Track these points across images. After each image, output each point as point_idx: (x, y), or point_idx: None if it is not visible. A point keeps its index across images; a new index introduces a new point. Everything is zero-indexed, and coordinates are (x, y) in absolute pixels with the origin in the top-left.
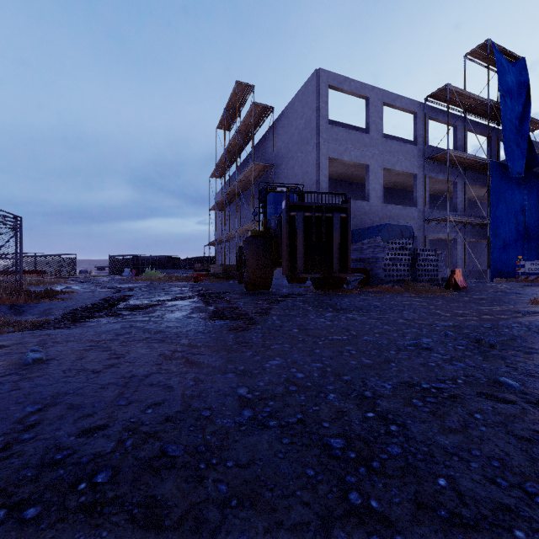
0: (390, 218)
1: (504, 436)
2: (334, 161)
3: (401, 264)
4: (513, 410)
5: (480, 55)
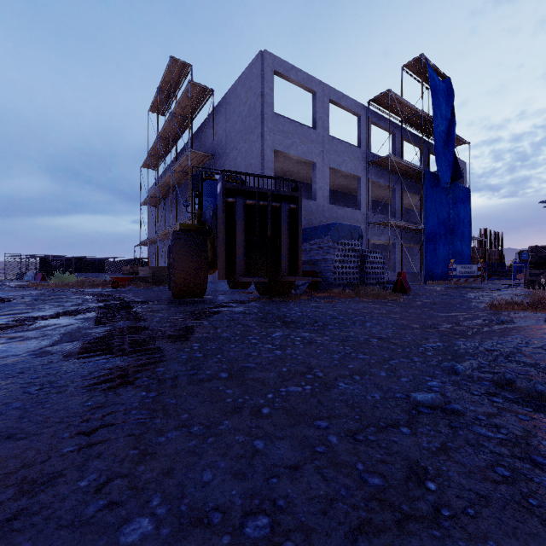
0: (336, 220)
1: None
2: (280, 155)
3: (350, 267)
4: None
5: (415, 68)
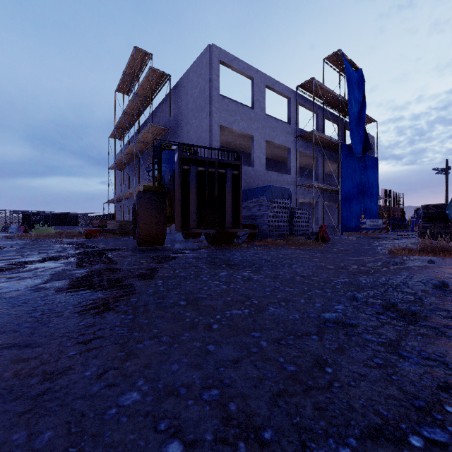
0: (270, 182)
1: None
2: (225, 130)
3: (281, 221)
4: None
5: (334, 61)
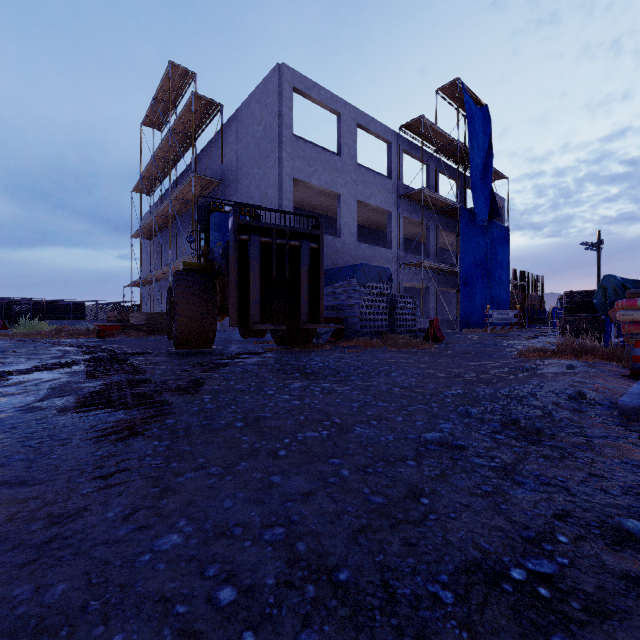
0: (364, 259)
1: None
2: (301, 185)
3: (378, 313)
4: None
5: (450, 93)
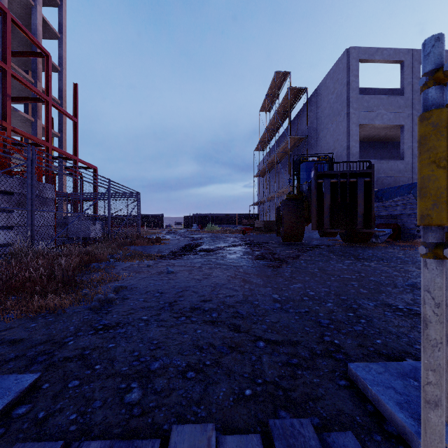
0: None
1: None
2: (366, 126)
3: None
4: None
5: None
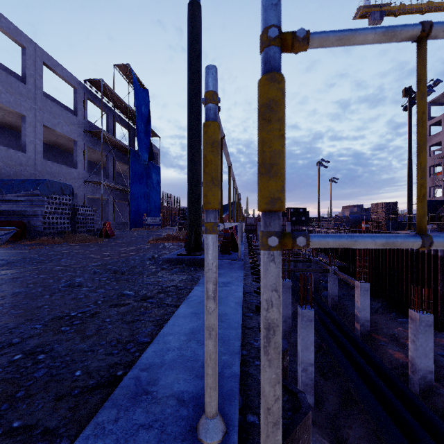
0: (51, 174)
1: (121, 325)
2: None
3: (61, 218)
4: (128, 308)
5: (124, 71)
